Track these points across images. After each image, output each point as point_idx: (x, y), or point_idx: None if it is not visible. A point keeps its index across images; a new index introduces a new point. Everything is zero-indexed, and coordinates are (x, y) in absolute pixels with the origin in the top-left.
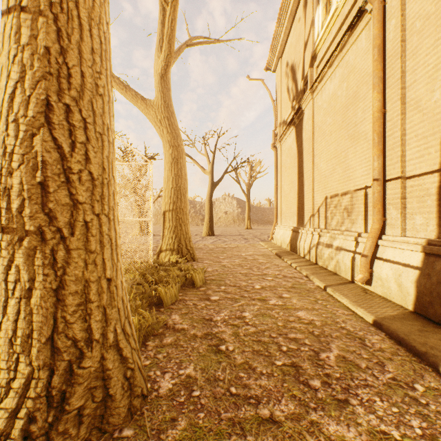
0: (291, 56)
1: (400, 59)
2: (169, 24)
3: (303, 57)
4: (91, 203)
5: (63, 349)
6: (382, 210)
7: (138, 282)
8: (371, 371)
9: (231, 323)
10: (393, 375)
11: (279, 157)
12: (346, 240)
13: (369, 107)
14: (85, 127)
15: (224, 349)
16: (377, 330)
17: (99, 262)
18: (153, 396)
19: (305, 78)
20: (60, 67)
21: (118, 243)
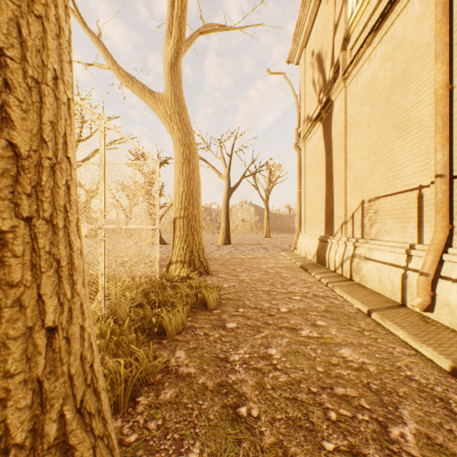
0: (318, 44)
1: None
2: (179, 3)
3: (332, 42)
4: (14, 198)
5: None
6: (448, 215)
7: (139, 302)
8: None
9: (253, 366)
10: None
11: (303, 158)
12: (393, 253)
13: (425, 87)
14: (0, 62)
15: (244, 413)
16: None
17: (30, 301)
18: None
19: (336, 65)
20: None
21: (78, 265)
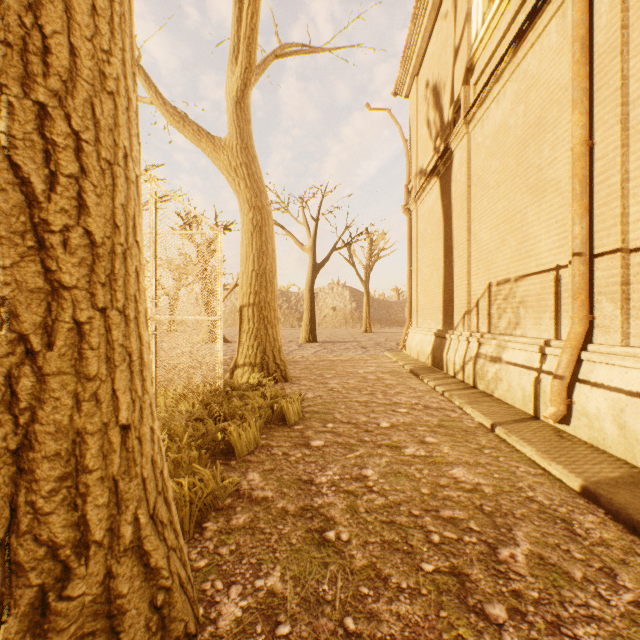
0: (434, 72)
1: (619, 57)
2: (248, 20)
3: (452, 71)
4: (90, 288)
5: (28, 565)
6: (587, 303)
7: (198, 416)
8: (594, 586)
9: (344, 488)
10: (636, 595)
11: (414, 225)
12: (525, 352)
13: (564, 140)
14: (77, 147)
15: (333, 537)
16: (589, 504)
17: (105, 396)
18: (206, 635)
19: (456, 103)
20: (27, 32)
21: (147, 360)
